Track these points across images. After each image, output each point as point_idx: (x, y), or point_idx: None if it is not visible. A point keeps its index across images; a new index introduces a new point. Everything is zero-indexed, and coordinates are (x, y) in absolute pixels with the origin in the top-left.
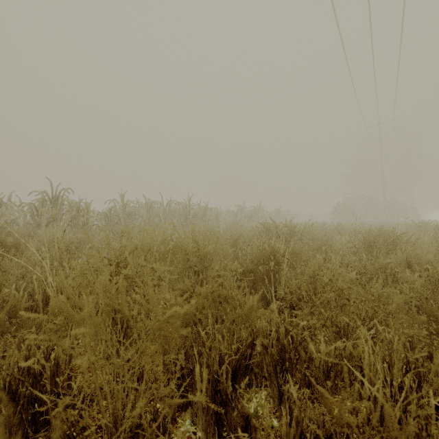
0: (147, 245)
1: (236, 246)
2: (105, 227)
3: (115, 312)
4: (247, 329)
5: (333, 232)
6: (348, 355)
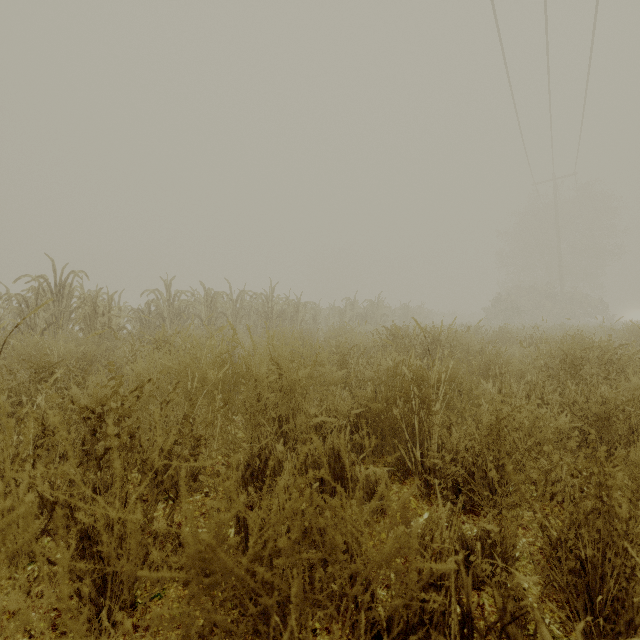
0: (184, 369)
1: (346, 365)
2: (138, 332)
3: (95, 520)
4: (390, 606)
5: (494, 339)
6: (619, 639)
